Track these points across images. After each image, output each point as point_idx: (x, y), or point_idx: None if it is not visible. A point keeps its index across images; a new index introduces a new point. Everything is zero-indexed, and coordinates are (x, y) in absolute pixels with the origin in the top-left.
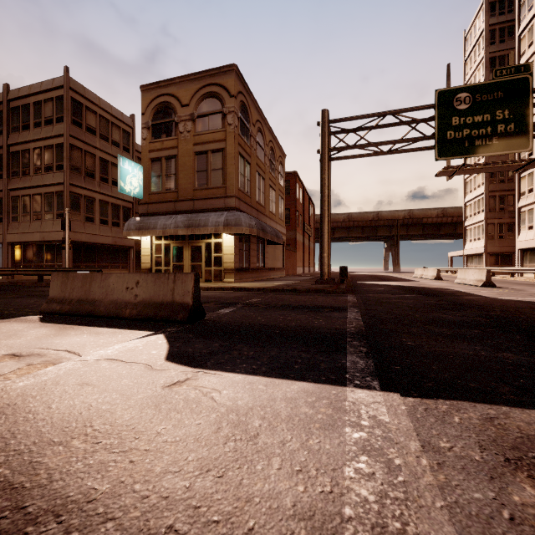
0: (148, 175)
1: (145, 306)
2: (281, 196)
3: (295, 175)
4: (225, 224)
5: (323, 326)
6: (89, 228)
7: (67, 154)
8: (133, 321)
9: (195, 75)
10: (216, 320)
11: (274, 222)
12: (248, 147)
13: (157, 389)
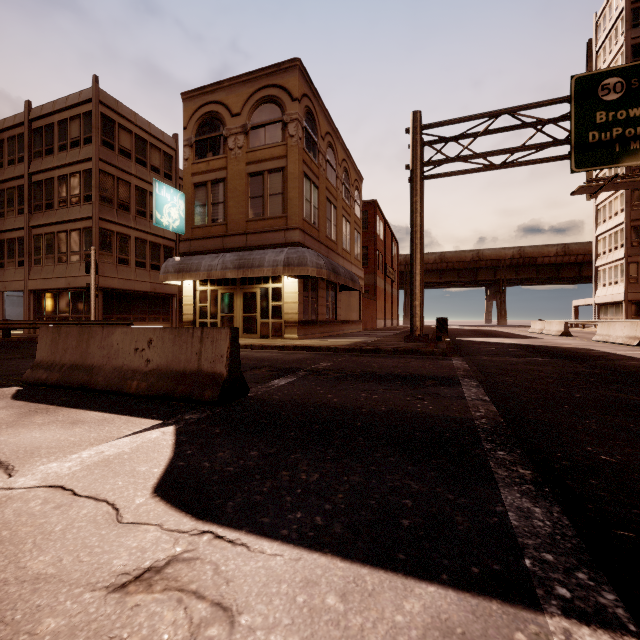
0: (191, 204)
1: (159, 376)
2: (357, 229)
3: (374, 205)
4: (285, 264)
5: (432, 414)
6: (122, 272)
7: (96, 182)
8: (141, 399)
9: (248, 76)
10: (264, 399)
11: (348, 263)
12: (316, 166)
13: (90, 601)
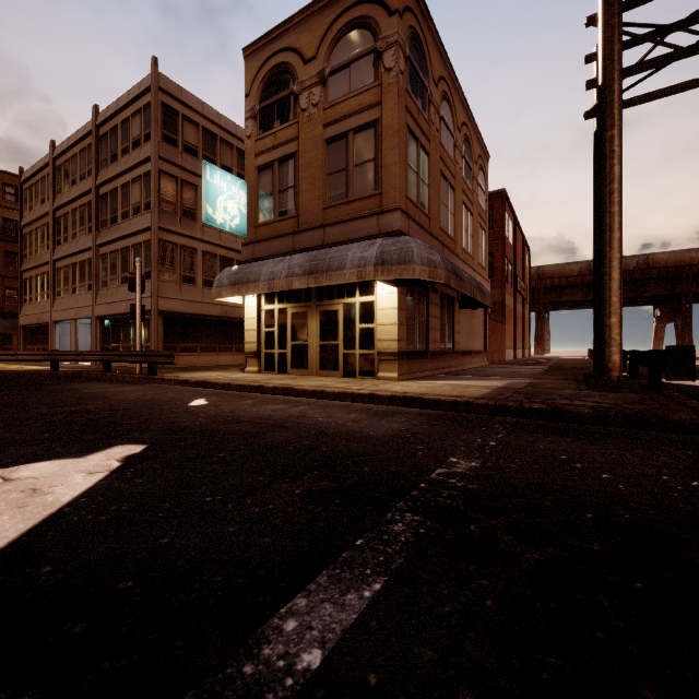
0: (254, 195)
1: None
2: (481, 225)
3: (502, 196)
4: (377, 261)
5: None
6: (187, 293)
7: (155, 184)
8: None
9: None
10: None
11: (471, 270)
12: (425, 122)
13: None
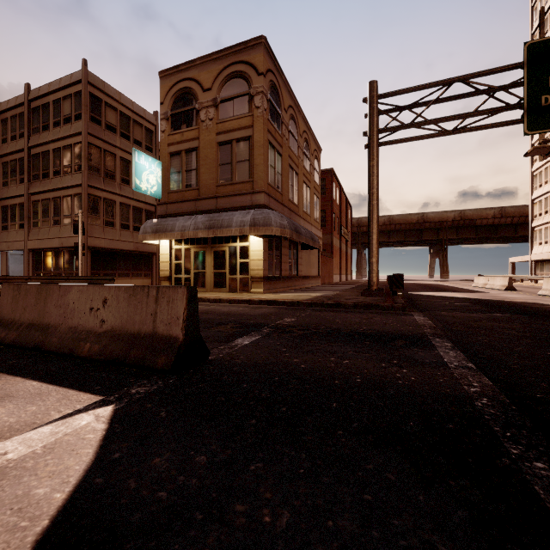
0: (167, 171)
1: (112, 339)
2: (316, 194)
3: (331, 173)
4: (251, 224)
5: (418, 388)
6: (108, 233)
7: (85, 153)
8: (94, 363)
9: (218, 54)
10: (225, 364)
11: (309, 224)
12: (279, 136)
13: None
